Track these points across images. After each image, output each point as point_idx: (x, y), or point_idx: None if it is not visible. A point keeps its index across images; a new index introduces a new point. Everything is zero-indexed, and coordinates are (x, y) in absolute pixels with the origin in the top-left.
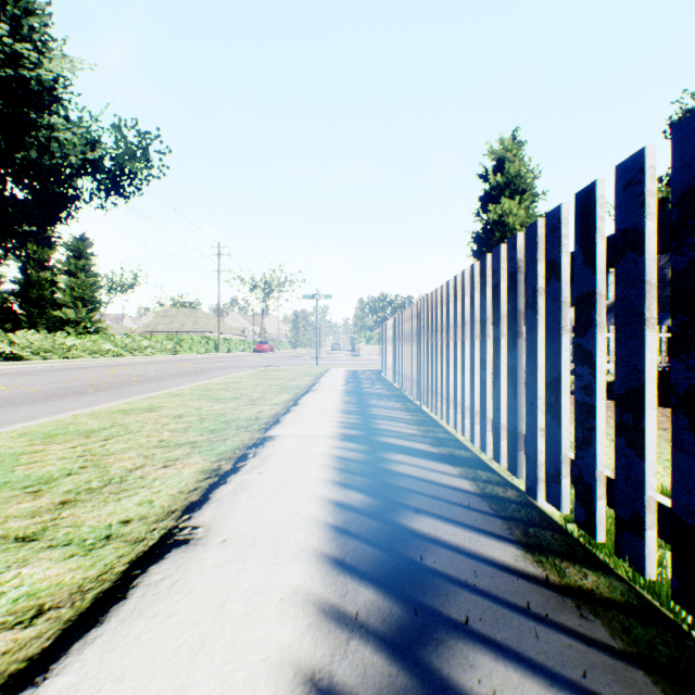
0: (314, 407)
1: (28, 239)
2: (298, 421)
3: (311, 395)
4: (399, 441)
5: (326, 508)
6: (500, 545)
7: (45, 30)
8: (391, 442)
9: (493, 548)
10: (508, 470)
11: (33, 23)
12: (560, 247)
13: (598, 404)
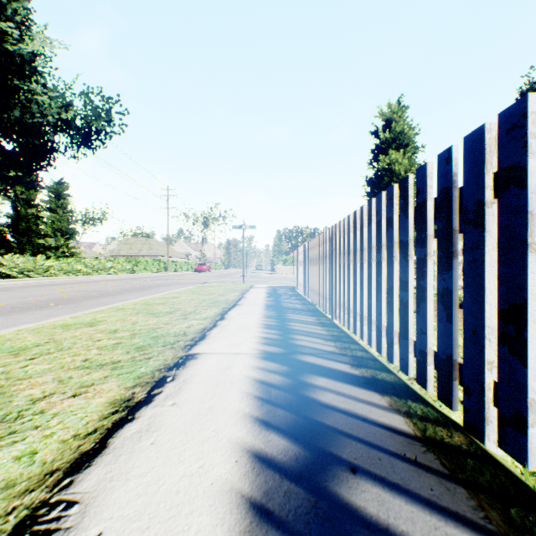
0: (238, 322)
1: (16, 182)
2: (222, 337)
3: (236, 310)
4: (318, 360)
5: (242, 465)
6: None
7: (25, 13)
8: (311, 361)
9: None
10: (439, 399)
11: (15, 7)
12: (526, 147)
13: None
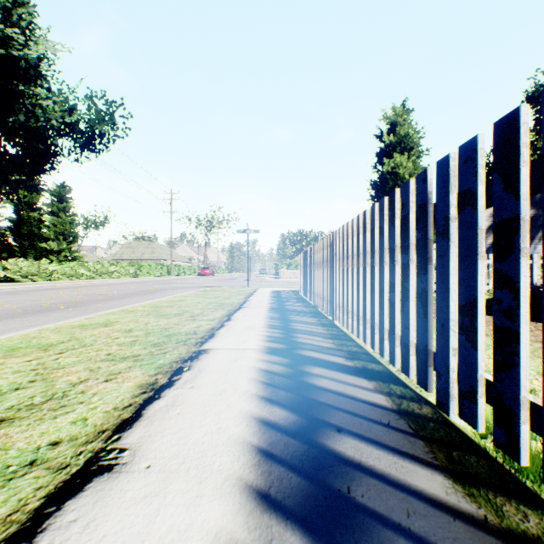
0: (244, 322)
1: (19, 186)
2: (229, 335)
3: (242, 312)
4: (317, 354)
5: (251, 427)
6: (426, 473)
7: (30, 19)
8: (310, 355)
9: (420, 477)
10: (418, 384)
11: (20, 12)
12: (476, 176)
13: (522, 329)
